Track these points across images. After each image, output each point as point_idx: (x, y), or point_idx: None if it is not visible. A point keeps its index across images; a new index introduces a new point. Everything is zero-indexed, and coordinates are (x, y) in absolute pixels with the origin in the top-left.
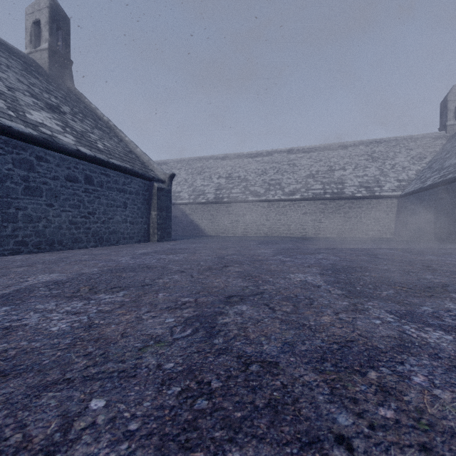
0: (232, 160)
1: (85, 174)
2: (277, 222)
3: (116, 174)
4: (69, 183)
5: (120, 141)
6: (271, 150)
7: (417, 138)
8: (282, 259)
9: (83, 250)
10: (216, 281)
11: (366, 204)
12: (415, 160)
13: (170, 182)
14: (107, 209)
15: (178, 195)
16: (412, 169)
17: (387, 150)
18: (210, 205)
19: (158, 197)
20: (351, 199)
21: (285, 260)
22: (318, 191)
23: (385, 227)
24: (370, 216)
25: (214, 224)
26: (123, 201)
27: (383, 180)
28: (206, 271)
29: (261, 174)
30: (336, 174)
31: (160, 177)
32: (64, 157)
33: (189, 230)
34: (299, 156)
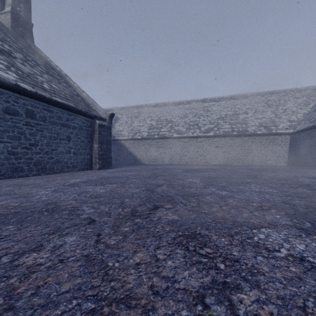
0: (161, 107)
1: (26, 109)
2: (195, 153)
3: (59, 111)
4: (8, 116)
5: (68, 86)
6: (190, 100)
7: (301, 90)
8: (218, 193)
9: (20, 179)
10: (136, 259)
11: (265, 140)
12: (301, 106)
13: (110, 120)
14: (51, 141)
15: (120, 133)
16: (300, 112)
17: (278, 99)
18: (144, 140)
19: (99, 132)
20: (253, 135)
21: (222, 194)
22: (227, 129)
23: (280, 157)
24: (268, 149)
25: (147, 155)
26: (67, 134)
27: (278, 121)
28: (125, 222)
29: (183, 117)
30: (240, 116)
31: (102, 116)
32: (2, 91)
33: (128, 159)
34: (211, 104)
